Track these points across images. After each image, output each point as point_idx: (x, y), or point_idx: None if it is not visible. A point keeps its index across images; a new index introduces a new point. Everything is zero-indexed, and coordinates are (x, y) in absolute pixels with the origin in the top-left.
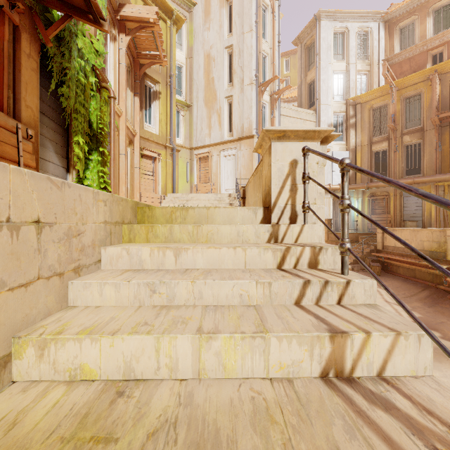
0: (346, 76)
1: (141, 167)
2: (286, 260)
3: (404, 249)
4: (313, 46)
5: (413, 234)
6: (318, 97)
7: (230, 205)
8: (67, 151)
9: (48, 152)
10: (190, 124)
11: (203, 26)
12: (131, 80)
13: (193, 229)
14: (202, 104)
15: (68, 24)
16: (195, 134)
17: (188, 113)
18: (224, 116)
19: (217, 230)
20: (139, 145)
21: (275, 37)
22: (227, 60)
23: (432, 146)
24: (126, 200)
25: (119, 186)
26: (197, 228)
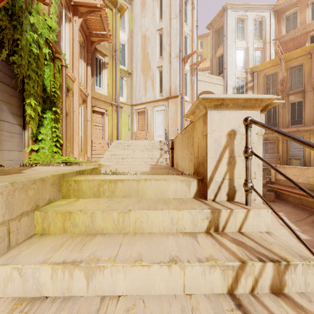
0: (246, 52)
1: (93, 120)
2: (240, 281)
3: None
4: (222, 30)
5: (300, 171)
6: (226, 67)
7: (160, 150)
8: (23, 111)
9: (3, 112)
10: (131, 87)
11: (140, 14)
12: (85, 53)
13: (119, 216)
14: (140, 72)
15: (18, 1)
16: (135, 94)
17: (129, 79)
18: (156, 81)
19: (147, 217)
20: (91, 103)
21: (194, 22)
22: (158, 39)
23: (311, 103)
24: (42, 179)
25: (73, 136)
26: (124, 214)
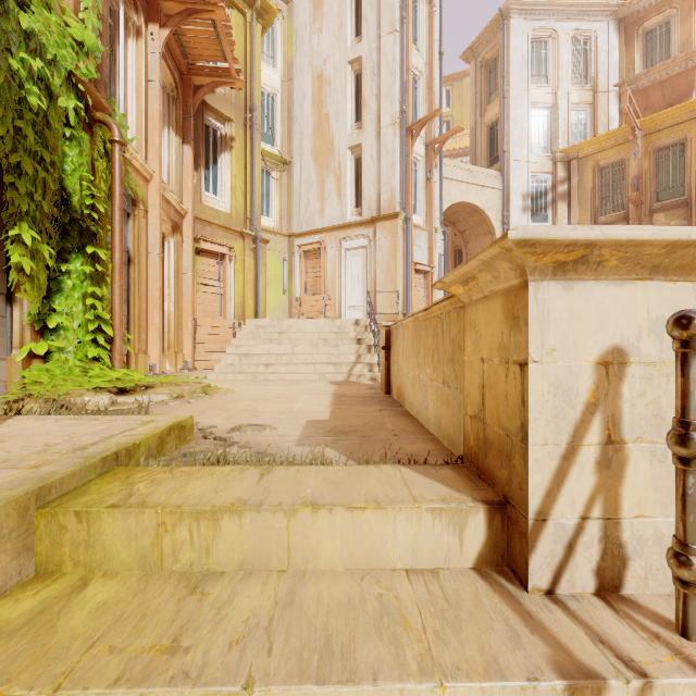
0: (553, 113)
1: (197, 272)
2: None
3: None
4: (497, 63)
5: None
6: (506, 148)
7: (357, 343)
8: (9, 256)
9: None
10: (289, 194)
11: (311, 26)
12: (177, 114)
13: None
14: (310, 159)
15: None
16: (298, 211)
17: (285, 175)
18: (347, 180)
19: None
20: (192, 232)
21: (434, 44)
22: (352, 83)
23: None
24: None
25: (147, 313)
26: None
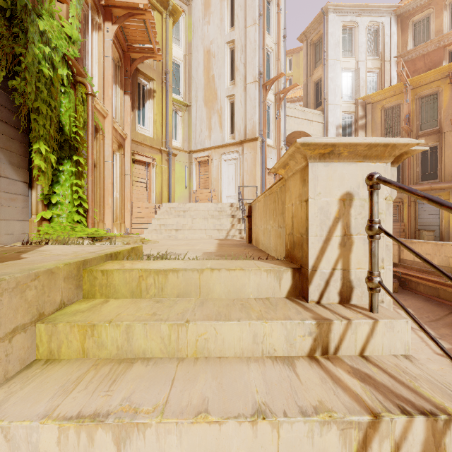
0: (355, 75)
1: (133, 174)
2: (371, 448)
3: (425, 265)
4: (320, 42)
5: (435, 248)
6: (326, 96)
7: (232, 217)
8: (30, 161)
9: None
10: (189, 126)
11: (203, 20)
12: (121, 76)
13: (170, 331)
14: (202, 104)
15: None
16: (194, 136)
17: (186, 114)
18: (225, 117)
19: (215, 332)
20: (130, 149)
21: (280, 32)
22: (228, 56)
23: (451, 149)
24: (49, 270)
25: (104, 198)
26: (178, 328)
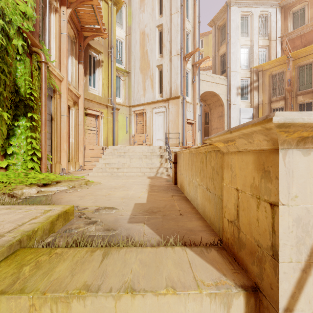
0: (250, 50)
1: (85, 124)
2: None
3: None
4: (225, 27)
5: None
6: (229, 66)
7: (160, 157)
8: None
9: None
10: (129, 87)
11: (139, 9)
12: (76, 50)
13: None
14: (138, 71)
15: None
16: (133, 95)
17: (127, 78)
18: (156, 80)
19: None
20: (83, 105)
21: (196, 18)
22: (158, 36)
23: None
24: None
25: (60, 144)
26: None
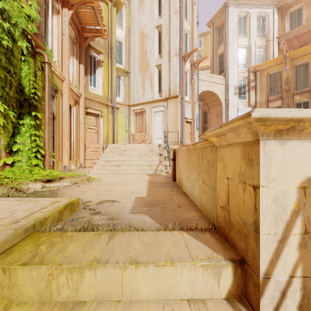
0: (248, 50)
1: (86, 123)
2: None
3: None
4: (223, 27)
5: None
6: (227, 66)
7: (160, 155)
8: None
9: None
10: (129, 87)
11: (138, 10)
12: (77, 50)
13: None
14: (138, 71)
15: None
16: (132, 94)
17: (126, 78)
18: (155, 80)
19: None
20: (84, 104)
21: (194, 19)
22: (157, 36)
23: None
24: None
25: (62, 142)
26: None
